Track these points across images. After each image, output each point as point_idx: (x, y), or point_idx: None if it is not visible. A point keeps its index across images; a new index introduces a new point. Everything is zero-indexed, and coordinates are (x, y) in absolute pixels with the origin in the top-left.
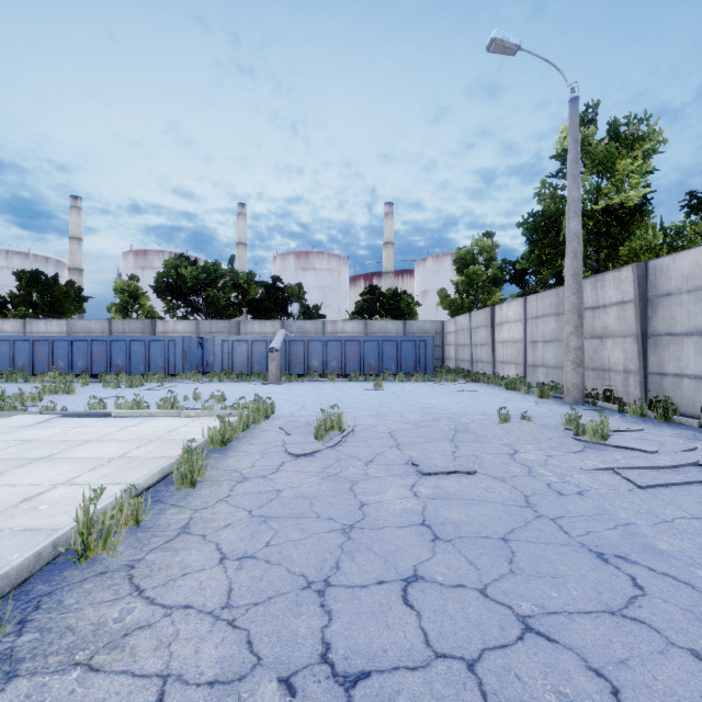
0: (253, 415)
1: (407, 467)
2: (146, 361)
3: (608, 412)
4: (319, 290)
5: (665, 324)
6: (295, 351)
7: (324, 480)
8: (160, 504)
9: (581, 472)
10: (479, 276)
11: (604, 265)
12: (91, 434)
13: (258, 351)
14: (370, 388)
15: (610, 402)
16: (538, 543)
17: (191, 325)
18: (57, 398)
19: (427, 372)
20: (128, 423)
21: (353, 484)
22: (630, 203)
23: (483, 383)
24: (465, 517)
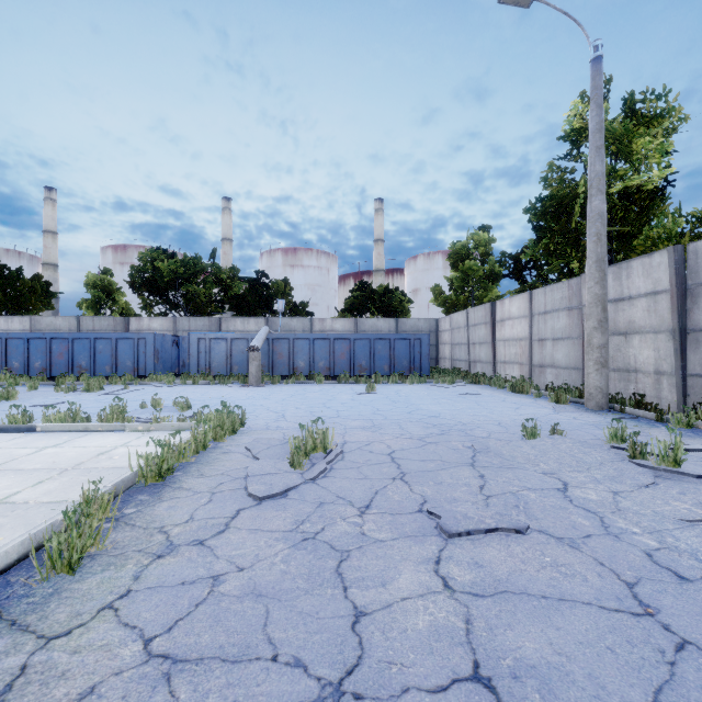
0: (215, 430)
1: (422, 519)
2: (113, 361)
3: (644, 422)
4: (308, 287)
5: None
6: (279, 350)
7: (295, 551)
8: None
9: (681, 525)
10: (475, 272)
11: (616, 257)
12: None
13: (238, 350)
14: (361, 392)
15: (642, 408)
16: None
17: (168, 322)
18: None
19: (422, 373)
20: (51, 442)
21: (342, 559)
22: (649, 186)
23: (484, 385)
24: (550, 651)
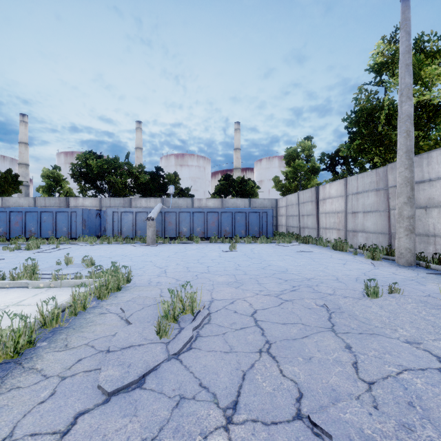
0: (99, 289)
1: (306, 438)
2: (53, 227)
3: None
4: (191, 179)
5: None
6: (169, 220)
7: None
8: None
9: None
10: (302, 167)
11: None
12: None
13: (140, 220)
14: (226, 250)
15: None
16: None
17: (95, 201)
18: None
19: (268, 235)
20: None
21: None
22: (435, 100)
23: (311, 244)
24: None
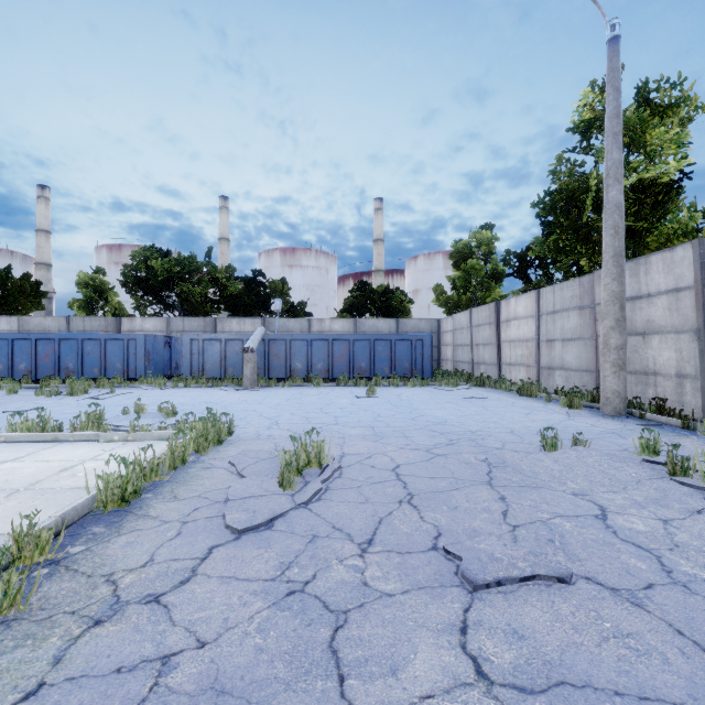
0: (197, 441)
1: (438, 561)
2: (101, 363)
3: (668, 429)
4: (306, 288)
5: None
6: (275, 352)
7: (276, 613)
8: None
9: None
10: (478, 271)
11: (627, 254)
12: None
13: (233, 352)
14: (361, 395)
15: (664, 414)
16: None
17: (161, 323)
18: None
19: (424, 375)
20: (12, 455)
21: (337, 626)
22: (664, 178)
23: (489, 387)
24: None
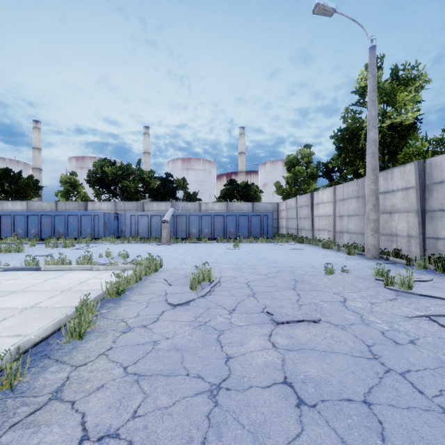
0: (145, 269)
1: (263, 316)
2: (78, 229)
3: (399, 265)
4: (197, 183)
5: (438, 203)
6: (180, 222)
7: (195, 330)
8: (45, 359)
9: (404, 319)
10: (302, 173)
11: (387, 165)
12: (18, 286)
13: (155, 222)
14: (230, 248)
15: (399, 257)
16: (400, 408)
17: (111, 205)
18: (9, 256)
19: (268, 236)
20: (51, 276)
21: (220, 334)
22: (406, 122)
23: (306, 243)
24: (322, 372)
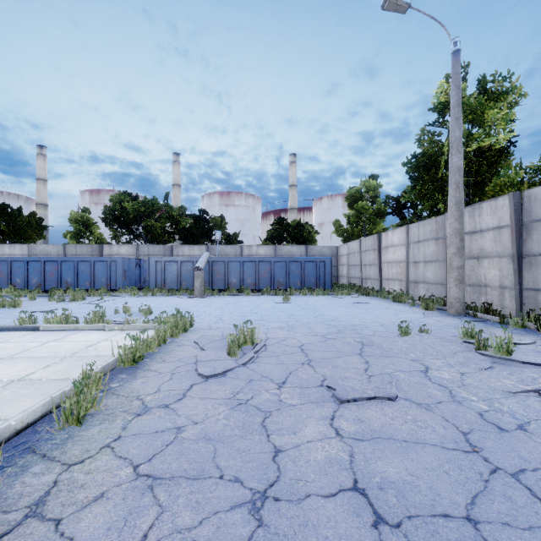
0: (171, 329)
1: (322, 391)
2: (91, 278)
3: (490, 324)
4: (238, 222)
5: (539, 245)
6: (217, 270)
7: (233, 412)
8: (28, 454)
9: (506, 395)
10: (366, 210)
11: (472, 199)
12: (7, 351)
13: (186, 270)
14: (279, 301)
15: (489, 313)
16: (519, 529)
17: (132, 248)
18: (2, 312)
19: (325, 287)
20: (52, 338)
21: (266, 416)
22: (497, 146)
23: (372, 296)
24: (405, 473)
